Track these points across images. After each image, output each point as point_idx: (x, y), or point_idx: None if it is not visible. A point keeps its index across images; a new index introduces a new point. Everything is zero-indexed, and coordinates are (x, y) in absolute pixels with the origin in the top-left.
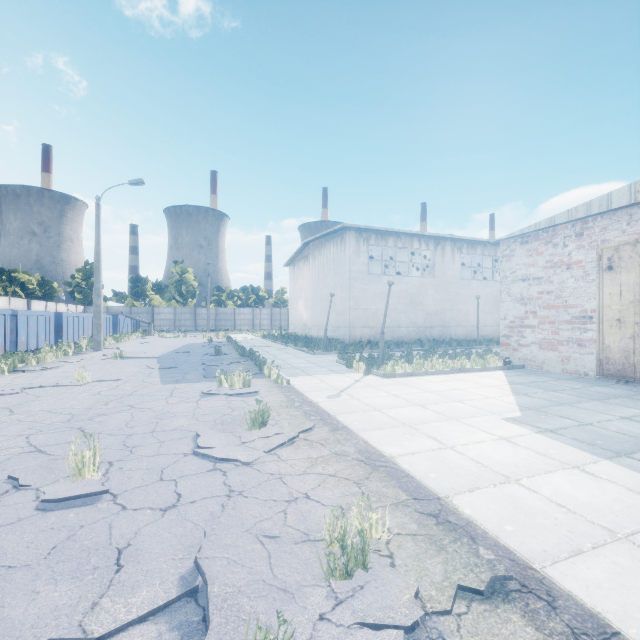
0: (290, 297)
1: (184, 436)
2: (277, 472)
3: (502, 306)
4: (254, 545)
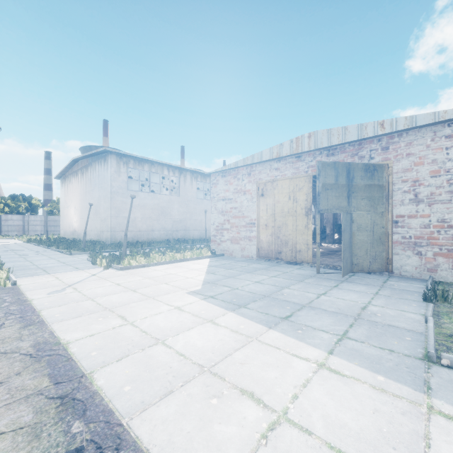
0: (61, 206)
1: None
2: None
3: (212, 216)
4: None
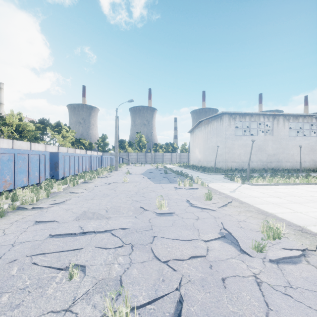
0: (191, 147)
1: (182, 201)
2: (227, 213)
3: None
4: (238, 228)
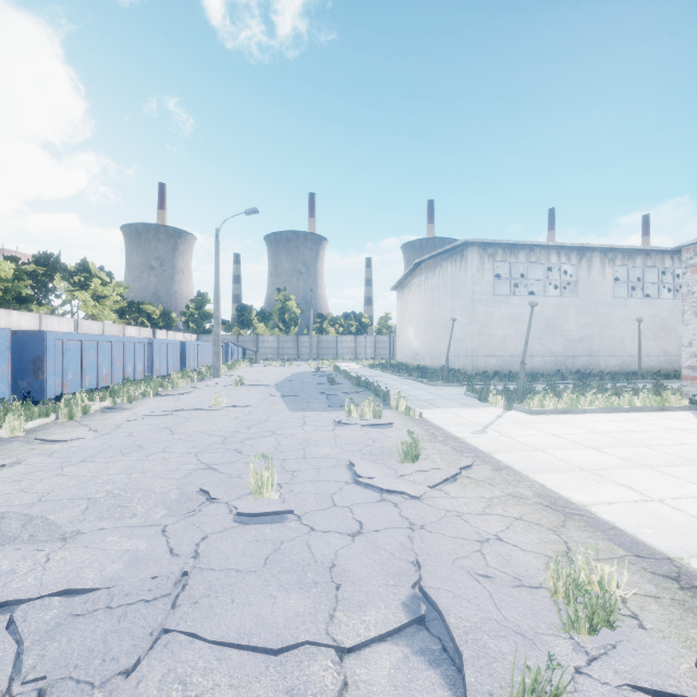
0: (398, 323)
1: (337, 464)
2: (452, 509)
3: (685, 330)
4: (471, 582)
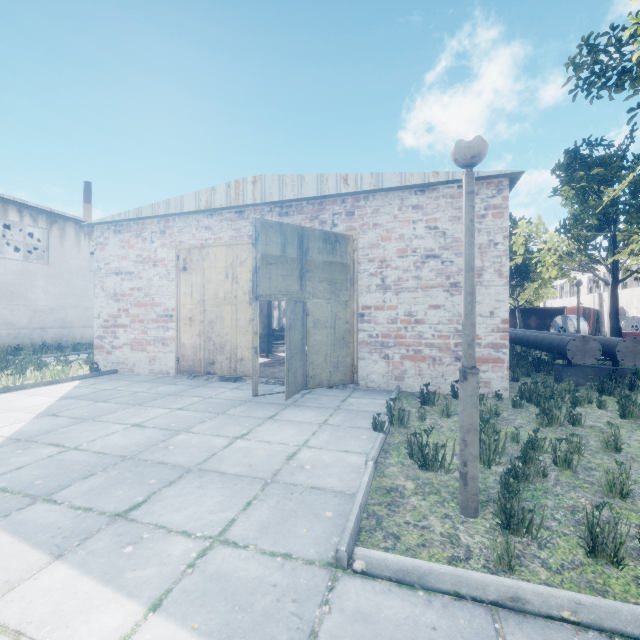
0: None
1: None
2: None
3: (96, 302)
4: None
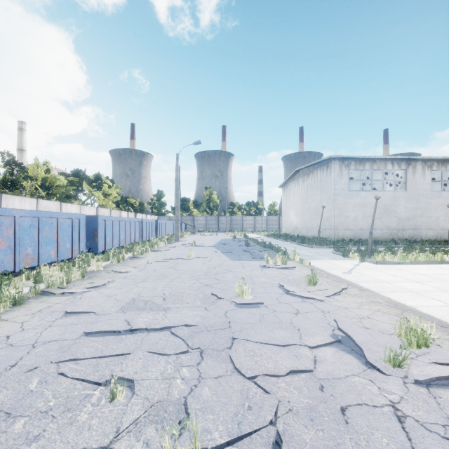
0: (283, 208)
1: (272, 286)
2: (342, 306)
3: None
4: (360, 329)
